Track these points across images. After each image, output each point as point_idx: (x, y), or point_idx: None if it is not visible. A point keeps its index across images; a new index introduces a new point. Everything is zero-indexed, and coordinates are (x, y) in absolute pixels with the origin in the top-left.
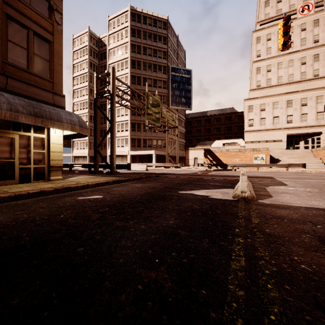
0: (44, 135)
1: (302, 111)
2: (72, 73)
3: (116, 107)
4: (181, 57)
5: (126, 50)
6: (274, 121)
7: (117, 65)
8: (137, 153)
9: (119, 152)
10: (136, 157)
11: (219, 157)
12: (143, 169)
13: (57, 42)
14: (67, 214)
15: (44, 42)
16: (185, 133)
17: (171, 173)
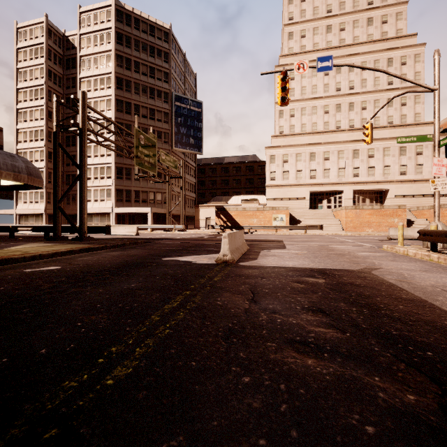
0: None
1: (325, 166)
2: (15, 82)
3: (92, 143)
4: (189, 83)
5: (109, 61)
6: (297, 176)
7: (93, 81)
8: (126, 211)
9: (97, 209)
10: (125, 216)
11: (234, 217)
12: (132, 234)
13: None
14: (9, 286)
15: None
16: (196, 184)
17: (169, 238)
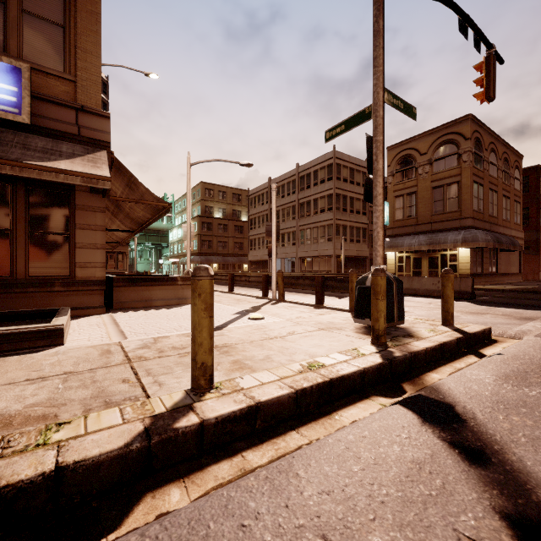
0: (456, 251)
1: None
2: None
3: None
4: None
5: None
6: None
7: None
8: None
9: None
10: None
11: None
12: None
13: (464, 177)
14: None
15: (454, 185)
16: None
17: None
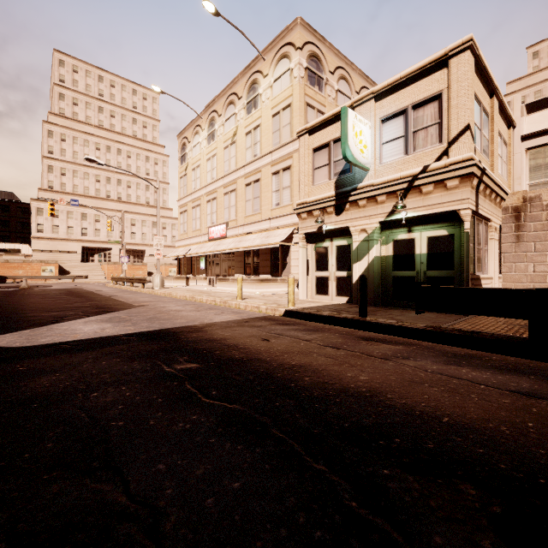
0: None
1: (96, 227)
2: None
3: None
4: None
5: None
6: (69, 231)
7: None
8: None
9: None
10: None
11: None
12: None
13: None
14: None
15: None
16: None
17: None
